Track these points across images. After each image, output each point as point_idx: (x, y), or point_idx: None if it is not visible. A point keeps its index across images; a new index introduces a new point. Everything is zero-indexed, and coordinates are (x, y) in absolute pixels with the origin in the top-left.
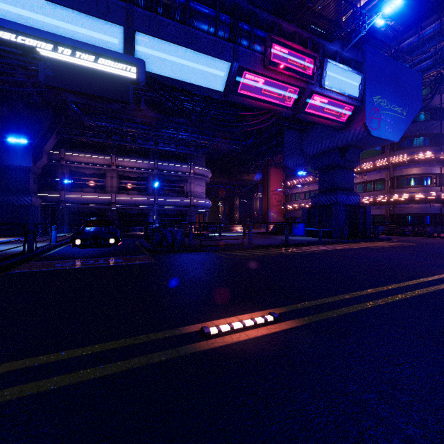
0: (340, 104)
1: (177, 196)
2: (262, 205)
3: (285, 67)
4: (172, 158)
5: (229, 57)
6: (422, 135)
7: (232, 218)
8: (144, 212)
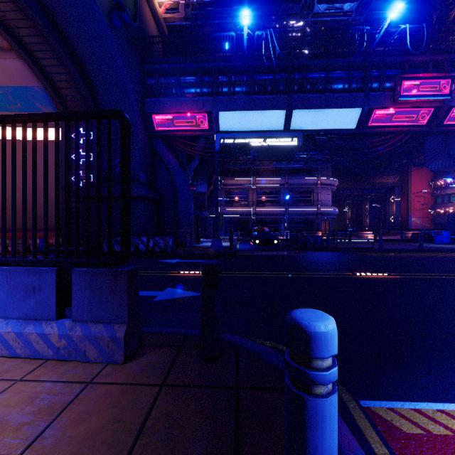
0: None
1: (304, 206)
2: (400, 210)
3: (416, 96)
4: (300, 172)
5: (360, 104)
6: None
7: (361, 224)
8: (276, 220)
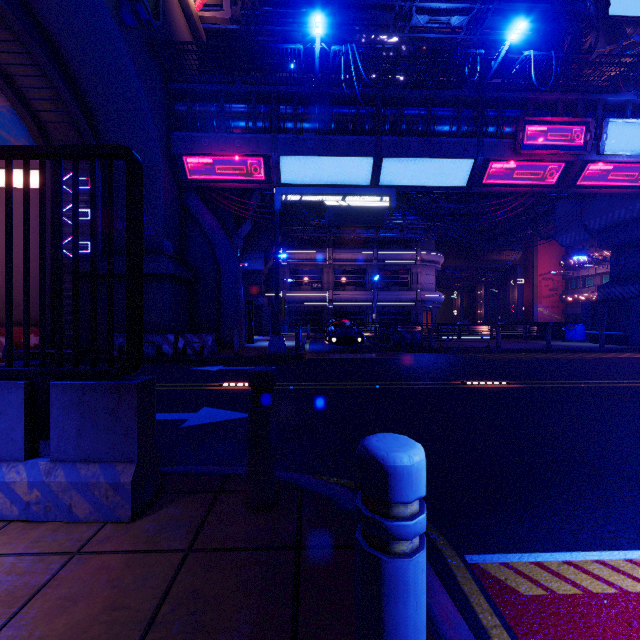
0: (636, 166)
1: (399, 290)
2: (523, 296)
3: (543, 146)
4: (393, 244)
5: (472, 154)
6: None
7: (474, 315)
8: (361, 310)
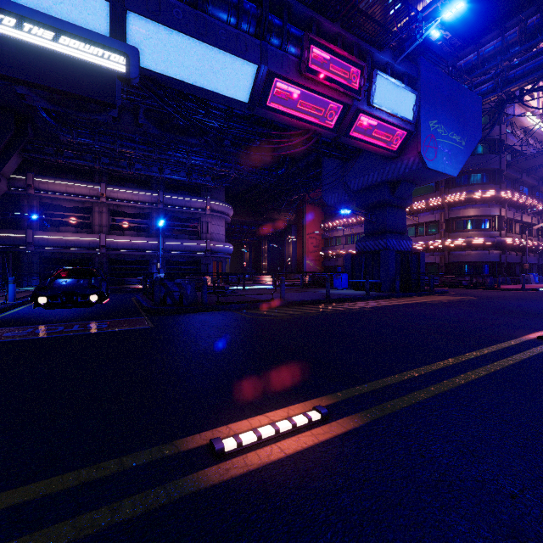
0: (392, 128)
1: (189, 239)
2: (296, 251)
3: (326, 76)
4: (182, 190)
5: (255, 58)
6: (480, 171)
7: (260, 266)
8: (145, 259)
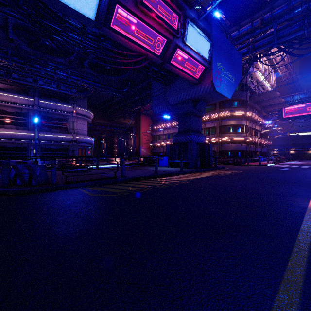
0: (196, 62)
1: (59, 132)
2: (135, 143)
3: (155, 13)
4: (54, 98)
5: None
6: (237, 100)
7: (113, 152)
8: (23, 146)
